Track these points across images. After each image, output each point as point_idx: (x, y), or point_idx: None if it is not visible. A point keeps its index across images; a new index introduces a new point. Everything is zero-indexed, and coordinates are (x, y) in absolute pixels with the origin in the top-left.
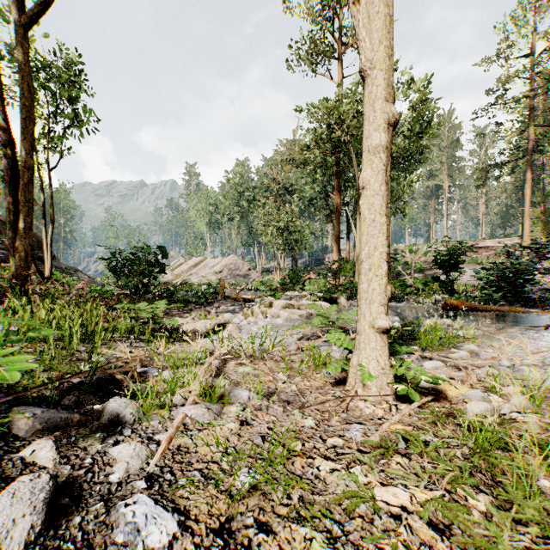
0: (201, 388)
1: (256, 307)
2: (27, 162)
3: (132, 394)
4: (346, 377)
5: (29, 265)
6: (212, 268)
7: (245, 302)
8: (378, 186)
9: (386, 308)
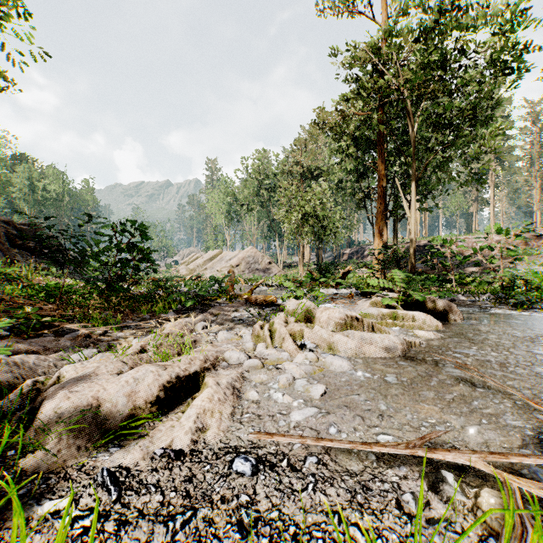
0: None
1: (279, 321)
2: None
3: None
4: None
5: None
6: (228, 261)
7: (261, 305)
8: None
9: None
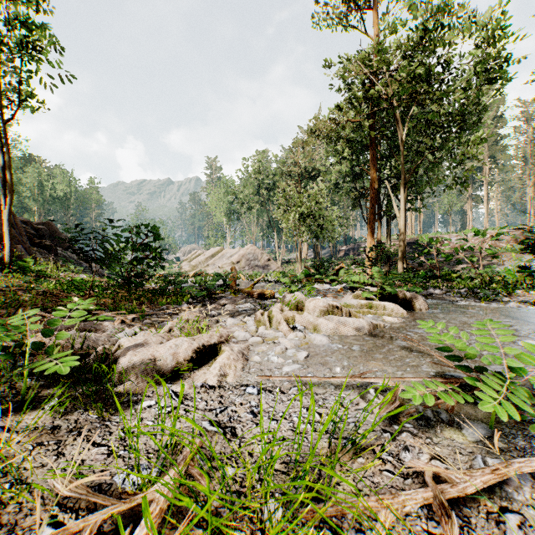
0: None
1: (276, 309)
2: None
3: None
4: None
5: None
6: (229, 258)
7: (261, 298)
8: None
9: None
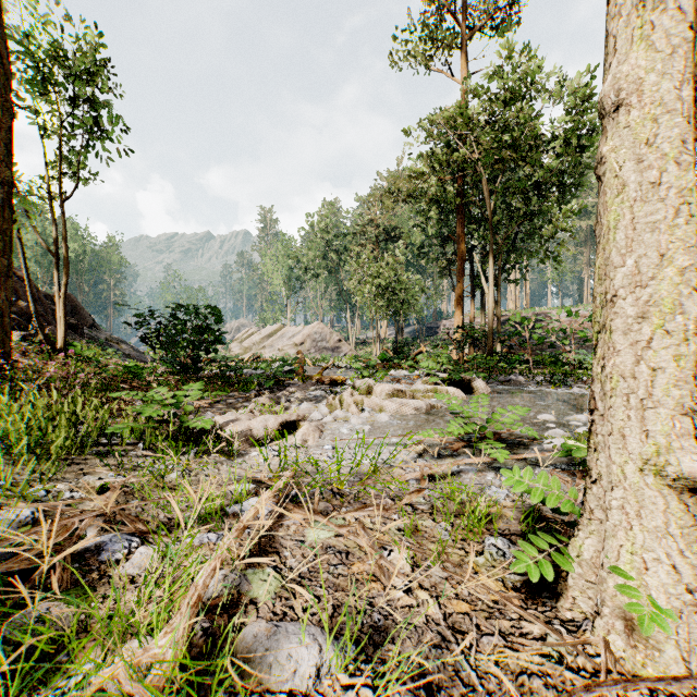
0: (177, 658)
1: (347, 394)
2: (1, 174)
3: (14, 642)
4: (559, 582)
5: (7, 330)
6: (291, 339)
7: (331, 385)
8: (674, 87)
9: (696, 423)
